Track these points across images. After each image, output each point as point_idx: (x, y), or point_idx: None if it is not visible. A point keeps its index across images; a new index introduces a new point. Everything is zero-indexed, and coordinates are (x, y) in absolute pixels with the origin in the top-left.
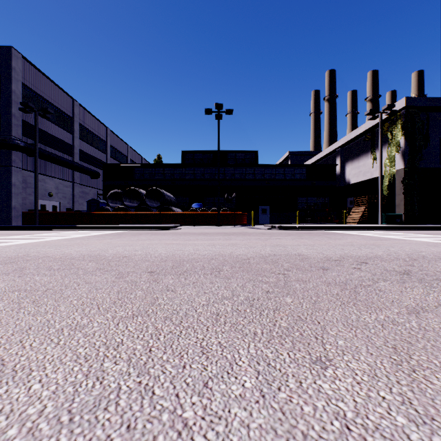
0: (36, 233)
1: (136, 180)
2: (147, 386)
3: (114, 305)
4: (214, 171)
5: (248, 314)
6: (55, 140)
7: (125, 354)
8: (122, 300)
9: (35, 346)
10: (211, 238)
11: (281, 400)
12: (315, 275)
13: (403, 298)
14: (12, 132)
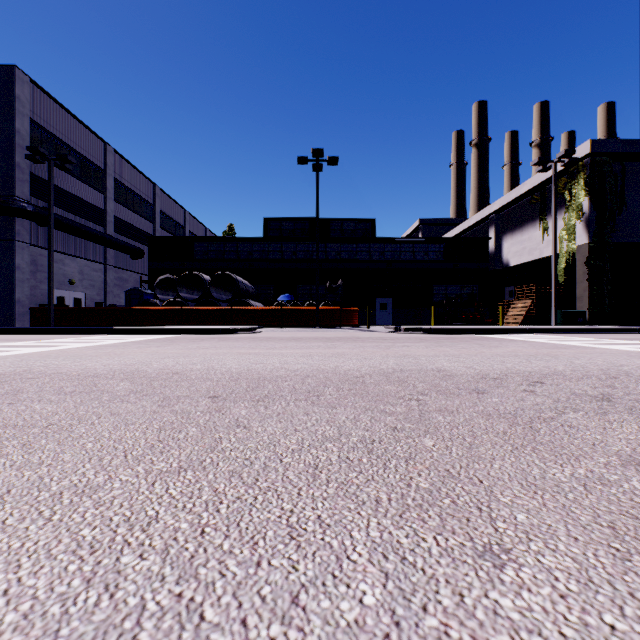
0: (48, 338)
1: (196, 261)
2: (191, 602)
3: (150, 451)
4: (311, 248)
5: (365, 466)
6: (79, 202)
7: (159, 539)
8: (165, 443)
9: (10, 524)
10: (307, 345)
11: (430, 631)
12: (466, 401)
13: (609, 440)
14: (15, 191)
